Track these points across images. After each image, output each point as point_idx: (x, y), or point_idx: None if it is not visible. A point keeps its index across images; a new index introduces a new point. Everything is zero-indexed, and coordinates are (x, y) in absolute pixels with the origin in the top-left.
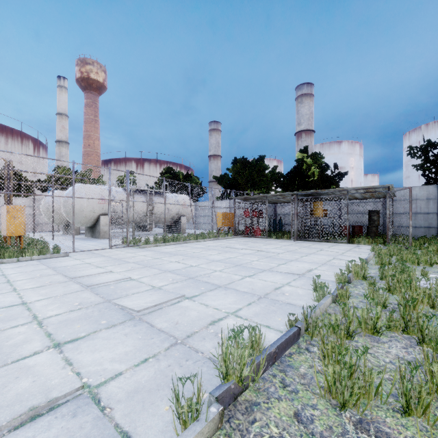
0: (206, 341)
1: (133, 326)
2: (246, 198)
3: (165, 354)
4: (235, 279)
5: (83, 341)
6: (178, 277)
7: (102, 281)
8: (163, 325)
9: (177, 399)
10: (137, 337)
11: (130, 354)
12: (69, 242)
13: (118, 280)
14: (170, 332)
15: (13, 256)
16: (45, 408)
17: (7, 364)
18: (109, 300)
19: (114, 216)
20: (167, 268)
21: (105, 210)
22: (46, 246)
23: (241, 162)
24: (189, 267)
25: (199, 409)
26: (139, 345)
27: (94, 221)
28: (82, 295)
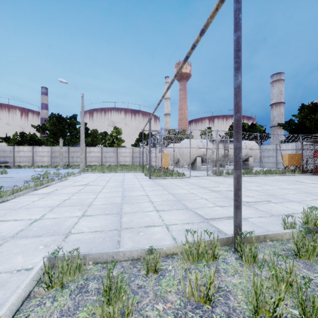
0: (291, 218)
1: (247, 207)
2: (315, 140)
3: (269, 217)
4: (307, 199)
5: (228, 207)
6: (261, 193)
7: (219, 190)
8: (263, 209)
9: (284, 223)
10: (252, 210)
11: (252, 214)
12: (188, 171)
13: (226, 190)
14: (268, 212)
15: (169, 176)
16: (231, 218)
17: (207, 207)
18: (228, 197)
19: (209, 157)
20: (250, 188)
21: (199, 154)
22: (178, 172)
23: (309, 107)
24: (267, 190)
25: (295, 226)
26: (255, 212)
27: (193, 160)
28: (213, 194)
